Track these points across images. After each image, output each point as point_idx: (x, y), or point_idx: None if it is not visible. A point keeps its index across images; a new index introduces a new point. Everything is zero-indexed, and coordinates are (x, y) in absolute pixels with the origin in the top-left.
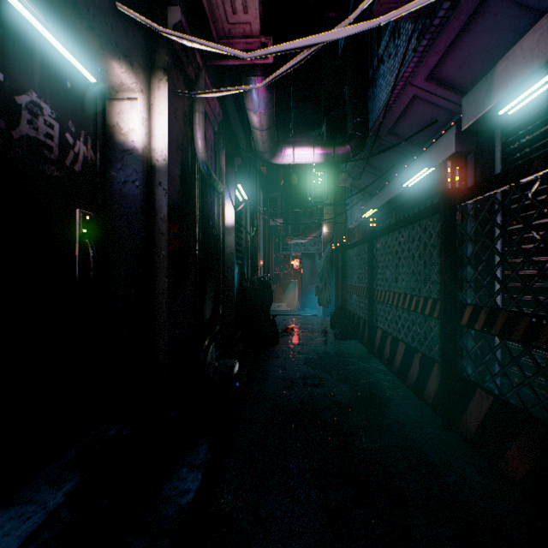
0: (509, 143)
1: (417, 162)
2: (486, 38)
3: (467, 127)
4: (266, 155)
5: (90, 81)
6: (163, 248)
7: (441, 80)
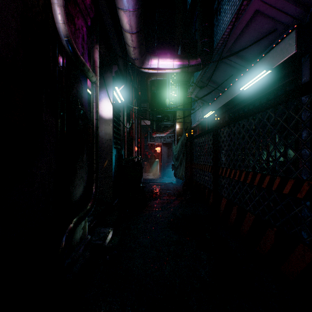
0: None
1: (252, 70)
2: None
3: None
4: (137, 62)
5: None
6: None
7: None
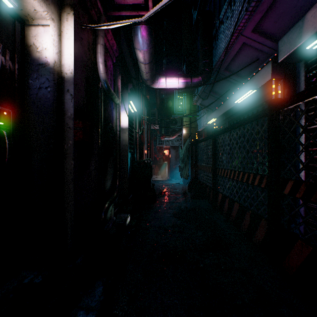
0: (311, 70)
1: (244, 87)
2: (295, 0)
3: (282, 59)
4: (148, 82)
5: (8, 7)
6: (70, 139)
7: (262, 31)
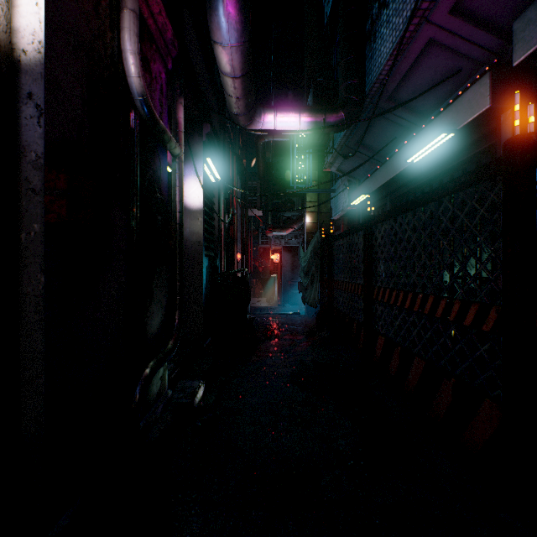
0: None
1: (426, 131)
2: None
3: (523, 58)
4: (242, 119)
5: None
6: (36, 218)
7: (470, 12)
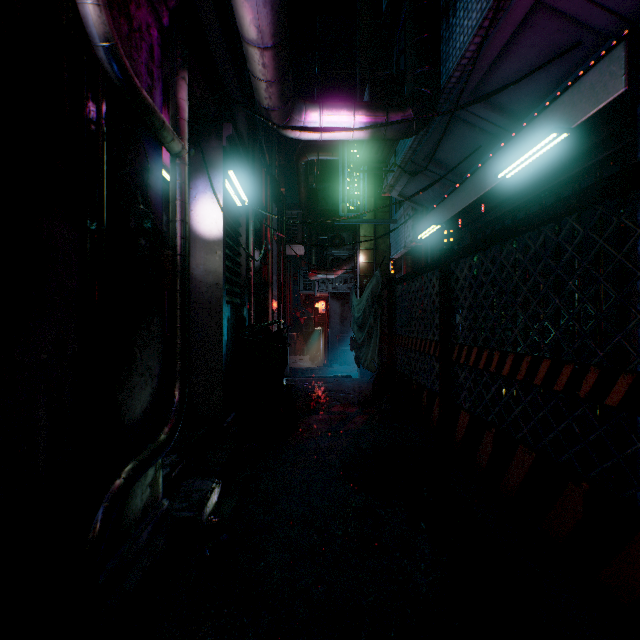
0: None
1: (524, 134)
2: None
3: None
4: (275, 116)
5: None
6: None
7: None
